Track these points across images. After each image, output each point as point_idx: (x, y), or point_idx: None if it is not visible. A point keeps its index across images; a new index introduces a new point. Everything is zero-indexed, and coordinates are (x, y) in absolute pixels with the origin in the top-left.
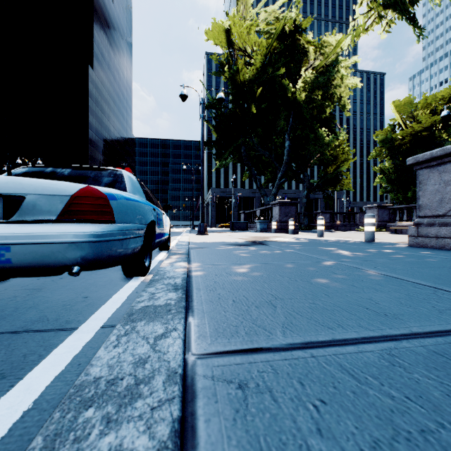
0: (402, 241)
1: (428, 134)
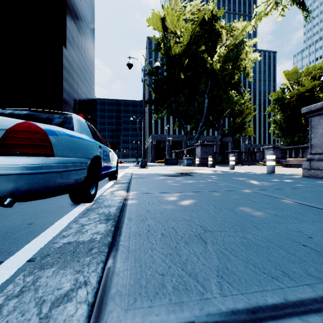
0: (293, 172)
1: (310, 95)
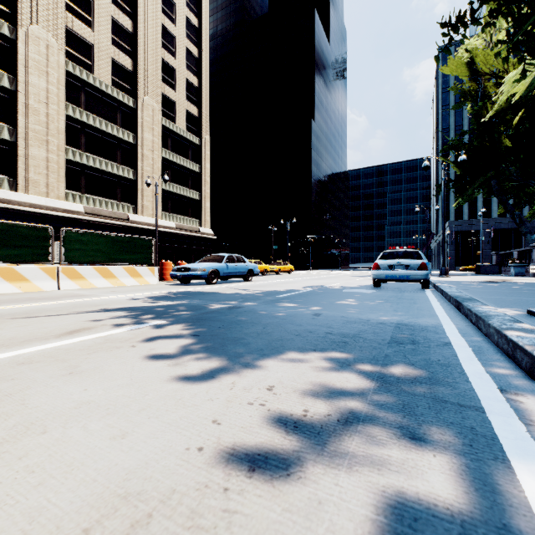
0: None
1: None
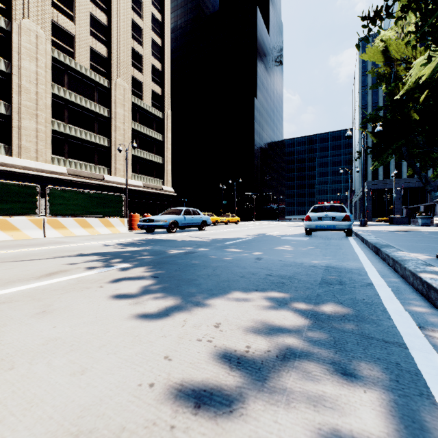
0: None
1: None
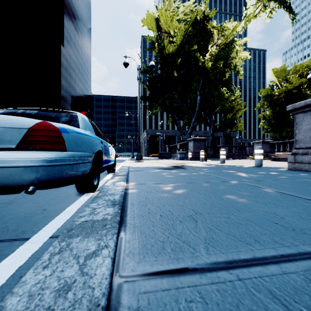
0: (280, 166)
1: (297, 92)
